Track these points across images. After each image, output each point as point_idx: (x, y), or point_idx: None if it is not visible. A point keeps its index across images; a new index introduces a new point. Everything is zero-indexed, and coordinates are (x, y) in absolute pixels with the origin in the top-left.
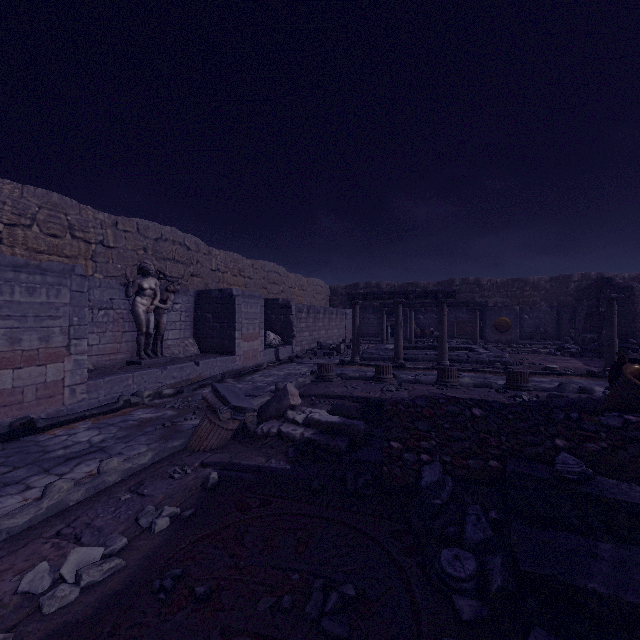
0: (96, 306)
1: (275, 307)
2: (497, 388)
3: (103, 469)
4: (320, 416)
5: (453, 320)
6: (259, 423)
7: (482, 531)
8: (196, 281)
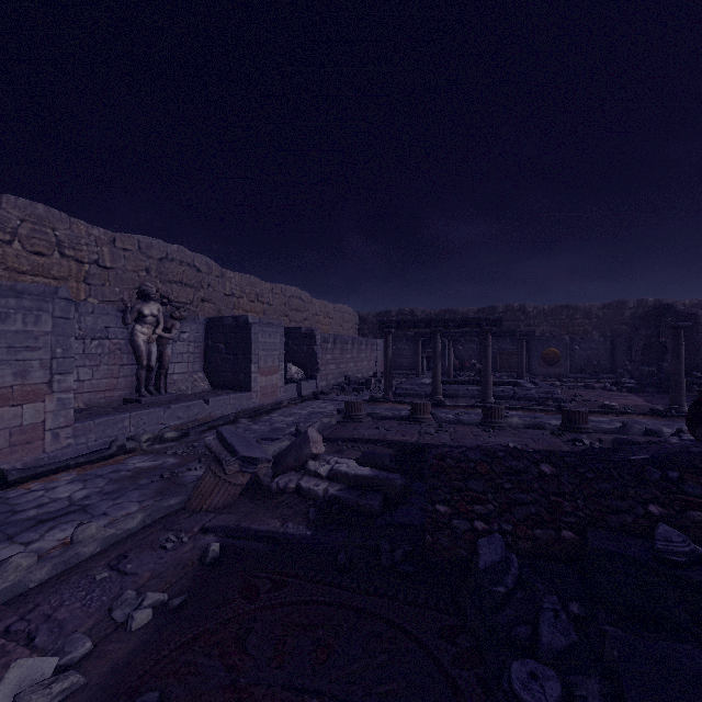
0: (88, 335)
1: (297, 337)
2: (551, 429)
3: (77, 538)
4: (348, 468)
5: (496, 351)
6: (274, 476)
7: (563, 634)
8: (207, 307)
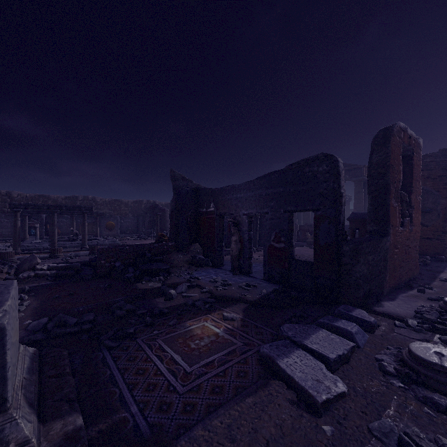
0: None
1: None
2: None
3: None
4: (57, 265)
5: (79, 223)
6: (16, 275)
7: (133, 270)
8: None
